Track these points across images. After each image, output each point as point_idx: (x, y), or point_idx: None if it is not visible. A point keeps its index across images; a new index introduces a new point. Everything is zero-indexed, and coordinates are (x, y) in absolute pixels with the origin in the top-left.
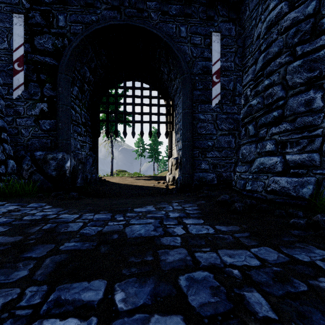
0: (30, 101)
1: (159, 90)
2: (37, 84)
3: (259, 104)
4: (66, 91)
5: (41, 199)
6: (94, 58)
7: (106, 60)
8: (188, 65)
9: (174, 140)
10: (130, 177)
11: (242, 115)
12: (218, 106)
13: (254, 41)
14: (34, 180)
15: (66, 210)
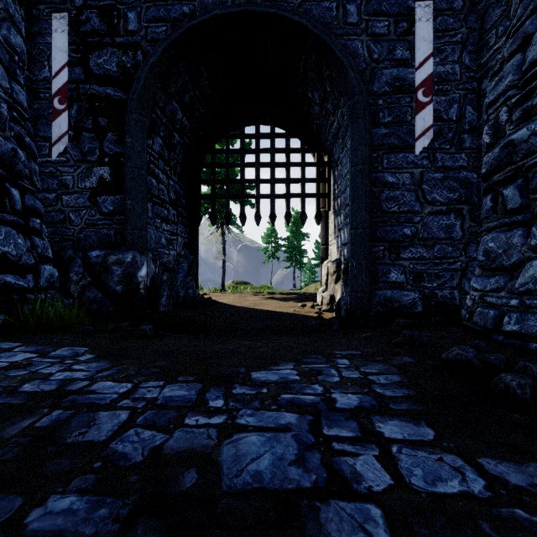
0: (82, 164)
1: (304, 136)
2: (94, 135)
3: (535, 136)
4: (140, 144)
5: (86, 337)
6: (188, 84)
7: (210, 88)
8: (362, 78)
9: (333, 227)
10: (253, 295)
11: (486, 167)
12: (424, 155)
13: (516, 4)
14: (88, 300)
15: (114, 368)
